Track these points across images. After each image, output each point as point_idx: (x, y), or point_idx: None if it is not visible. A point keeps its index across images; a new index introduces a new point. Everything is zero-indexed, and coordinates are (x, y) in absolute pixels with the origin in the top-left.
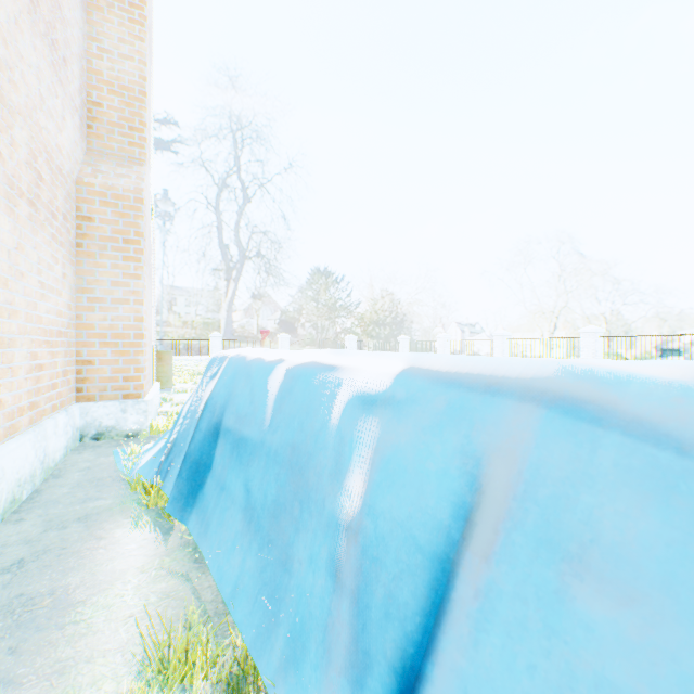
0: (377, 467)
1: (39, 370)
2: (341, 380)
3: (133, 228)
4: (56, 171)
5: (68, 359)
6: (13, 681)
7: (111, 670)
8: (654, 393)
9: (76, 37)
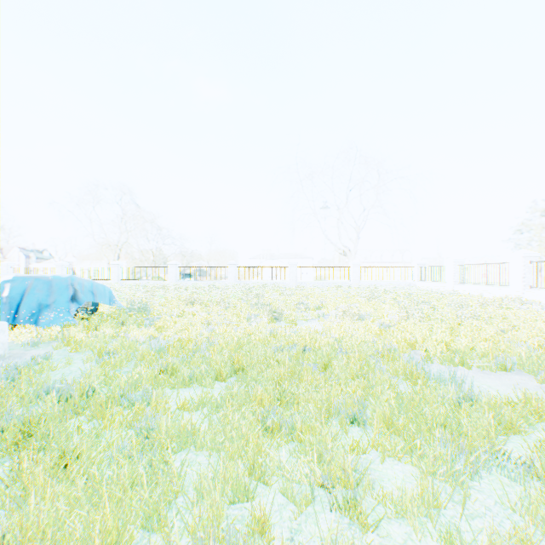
0: (12, 289)
1: None
2: None
3: None
4: None
5: None
6: None
7: None
8: (48, 277)
9: None
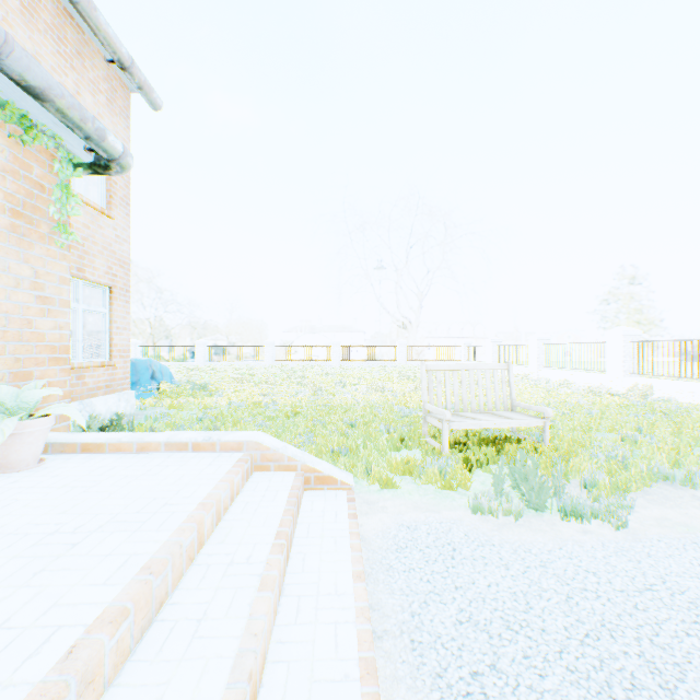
0: None
1: None
2: None
3: None
4: None
5: None
6: None
7: None
8: (131, 359)
9: None
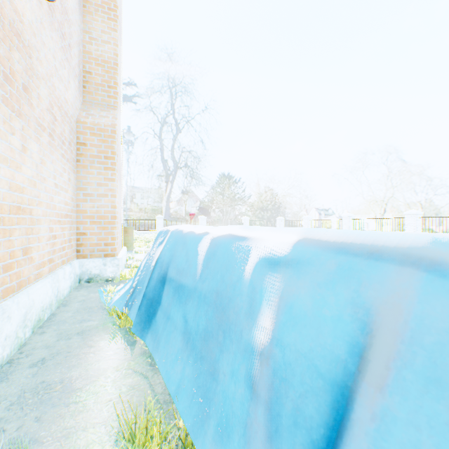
0: (282, 311)
1: (54, 238)
2: (251, 247)
3: (110, 149)
4: (65, 115)
5: (72, 232)
6: (38, 440)
7: (98, 437)
8: None
9: (76, 31)
